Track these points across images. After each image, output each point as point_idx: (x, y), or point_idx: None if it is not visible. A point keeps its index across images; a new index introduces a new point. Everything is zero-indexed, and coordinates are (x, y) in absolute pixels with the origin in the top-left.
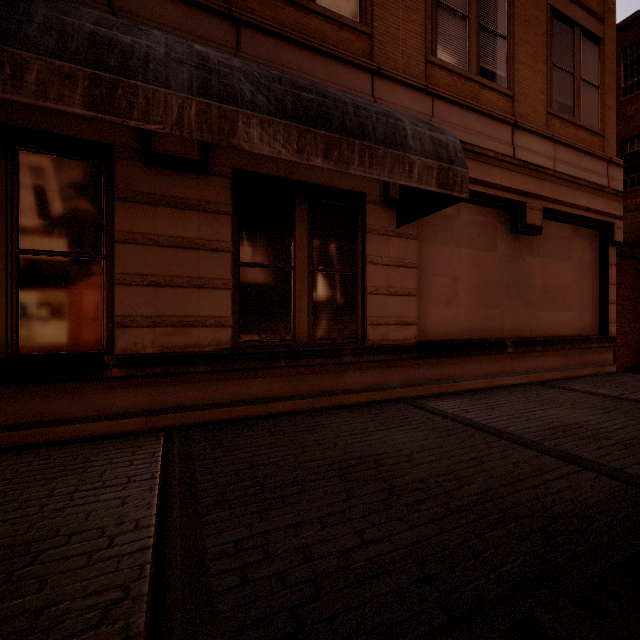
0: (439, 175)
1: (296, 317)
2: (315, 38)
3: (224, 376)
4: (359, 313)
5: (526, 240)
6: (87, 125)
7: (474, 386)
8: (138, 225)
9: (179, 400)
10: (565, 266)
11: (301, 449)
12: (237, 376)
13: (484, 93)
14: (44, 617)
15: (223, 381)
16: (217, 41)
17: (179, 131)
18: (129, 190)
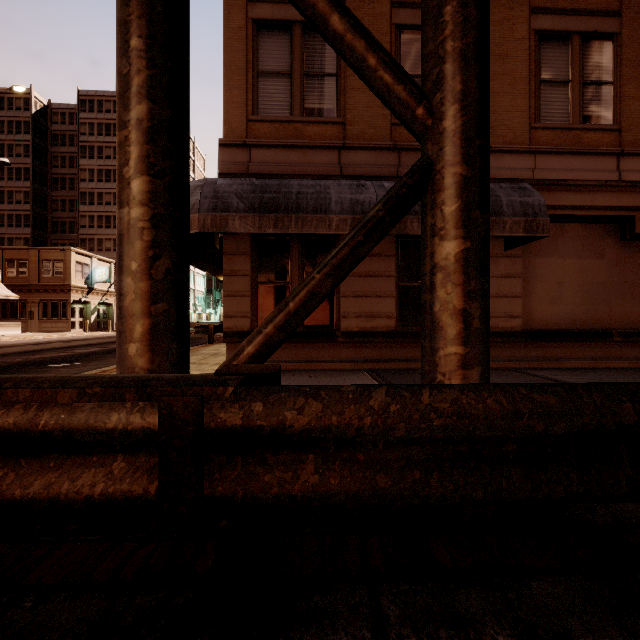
0: (525, 225)
1: None
2: None
3: (391, 345)
4: None
5: (639, 245)
6: None
7: (577, 365)
8: None
9: (368, 356)
10: None
11: None
12: (398, 345)
13: (587, 135)
14: None
15: (390, 348)
16: (388, 164)
17: None
18: None
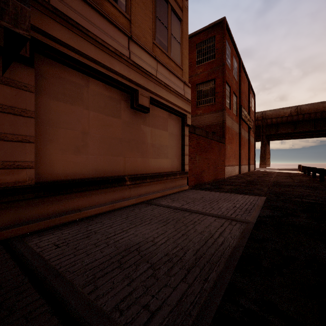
0: None
1: None
2: None
3: None
4: None
5: (141, 115)
6: None
7: (99, 211)
8: None
9: None
10: (164, 134)
11: None
12: None
13: (107, 5)
14: None
15: None
16: None
17: None
18: None
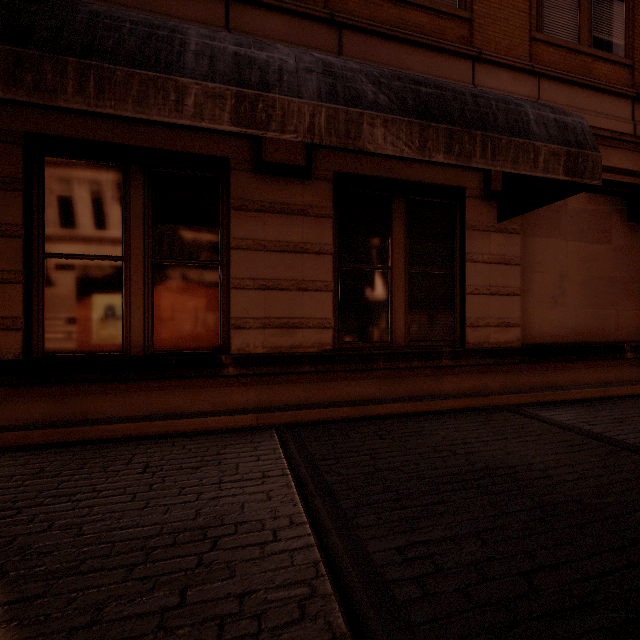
0: (567, 161)
1: (393, 318)
2: (413, 31)
3: (325, 377)
4: (457, 314)
5: None
6: (208, 141)
7: (586, 395)
8: (250, 232)
9: (285, 399)
10: None
11: (419, 455)
12: (337, 377)
13: (597, 66)
14: (247, 603)
15: (324, 382)
16: (320, 47)
17: (310, 138)
18: (242, 199)
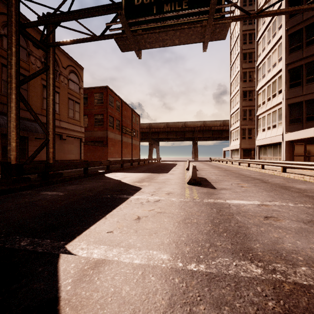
0: (44, 136)
1: None
2: None
3: None
4: (27, 155)
5: (63, 141)
6: None
7: None
8: None
9: None
10: (72, 146)
11: None
12: None
13: None
14: None
15: None
16: None
17: None
18: None
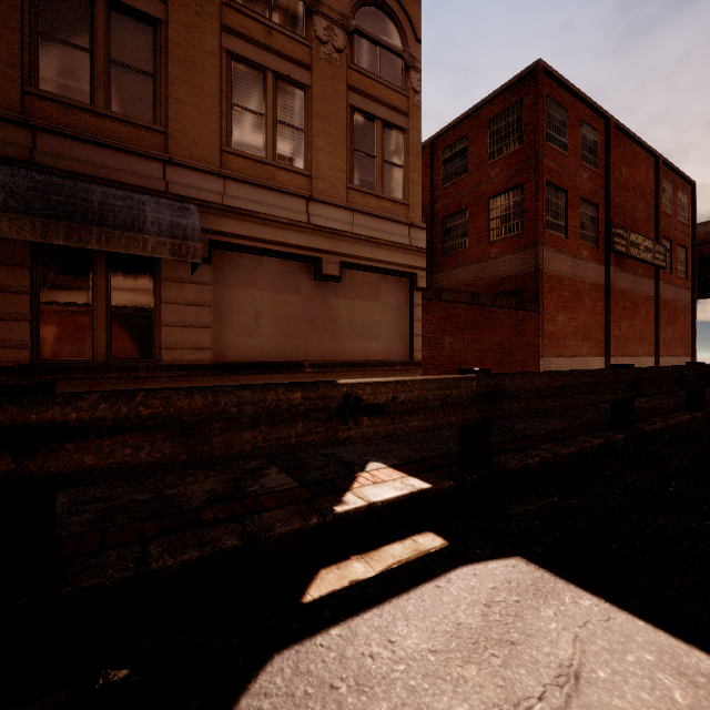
0: (173, 248)
1: (95, 342)
2: (111, 136)
3: None
4: (157, 340)
5: (332, 286)
6: None
7: None
8: None
9: None
10: (373, 306)
11: None
12: None
13: (281, 174)
14: None
15: None
16: (15, 142)
17: None
18: None
